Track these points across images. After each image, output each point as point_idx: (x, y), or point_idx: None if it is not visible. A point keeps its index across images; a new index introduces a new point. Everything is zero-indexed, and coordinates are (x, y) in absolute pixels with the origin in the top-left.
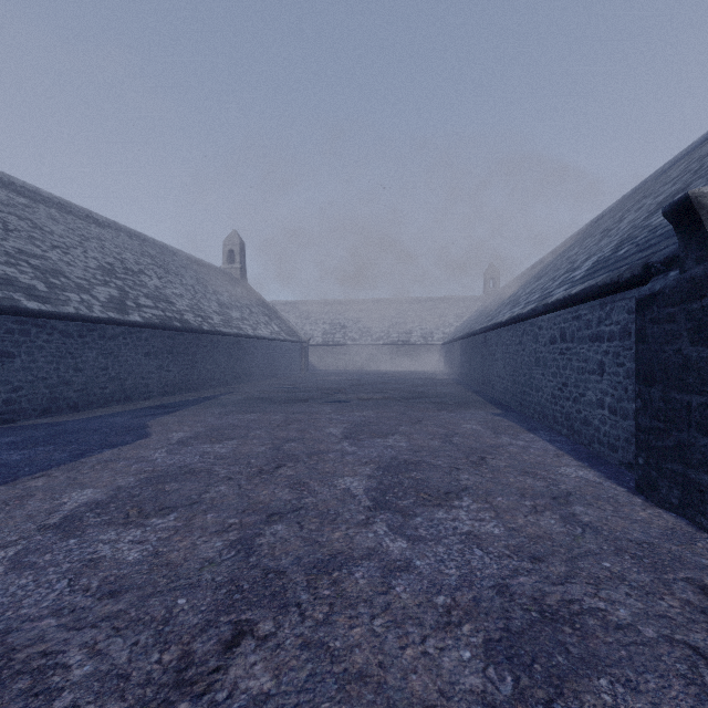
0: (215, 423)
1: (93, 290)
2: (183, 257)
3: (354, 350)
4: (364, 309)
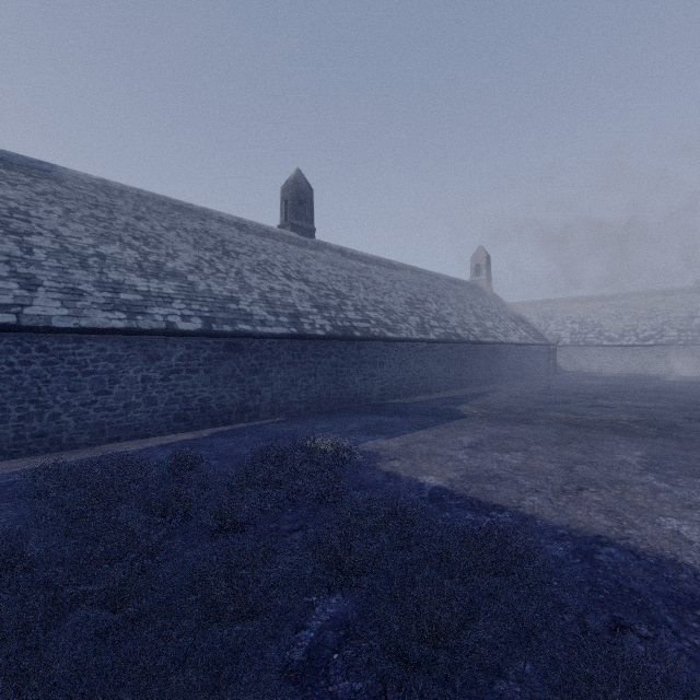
0: (502, 413)
1: (408, 320)
2: (443, 279)
3: (612, 351)
4: (625, 304)
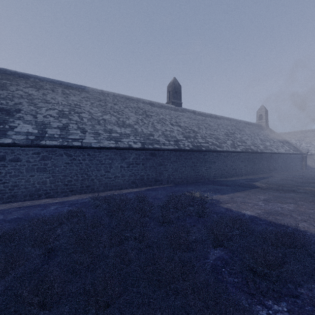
0: (278, 186)
1: (226, 142)
2: (242, 122)
3: None
4: None
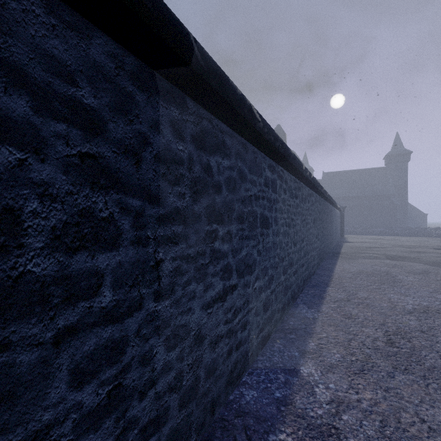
0: None
1: None
2: None
3: None
4: None
